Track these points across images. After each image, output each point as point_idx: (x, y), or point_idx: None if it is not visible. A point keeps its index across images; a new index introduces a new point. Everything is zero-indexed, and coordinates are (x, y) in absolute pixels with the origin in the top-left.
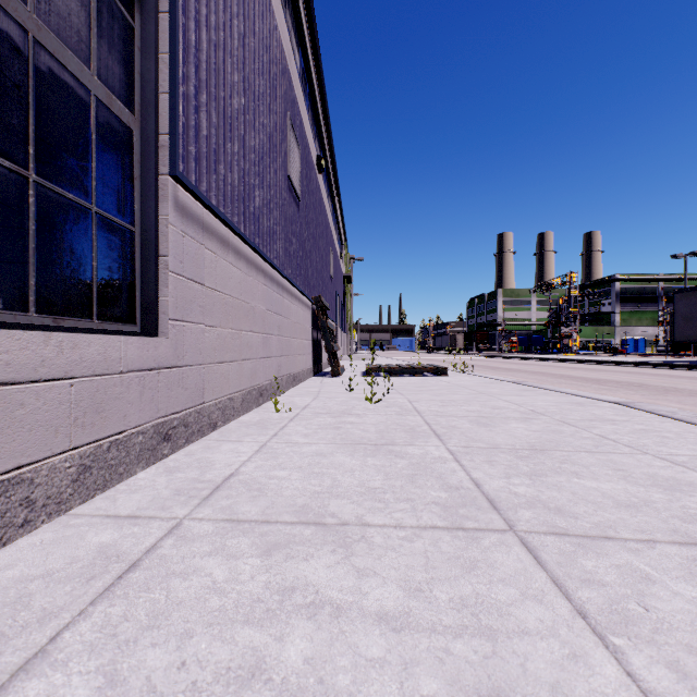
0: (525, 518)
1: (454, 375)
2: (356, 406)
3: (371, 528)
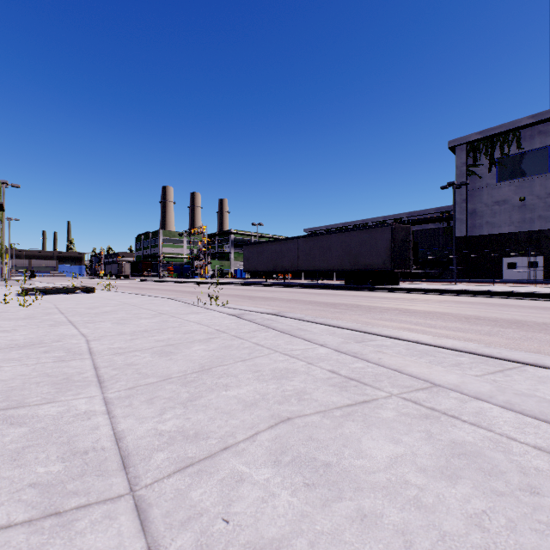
0: (79, 322)
1: (102, 292)
2: (12, 309)
3: (19, 329)
